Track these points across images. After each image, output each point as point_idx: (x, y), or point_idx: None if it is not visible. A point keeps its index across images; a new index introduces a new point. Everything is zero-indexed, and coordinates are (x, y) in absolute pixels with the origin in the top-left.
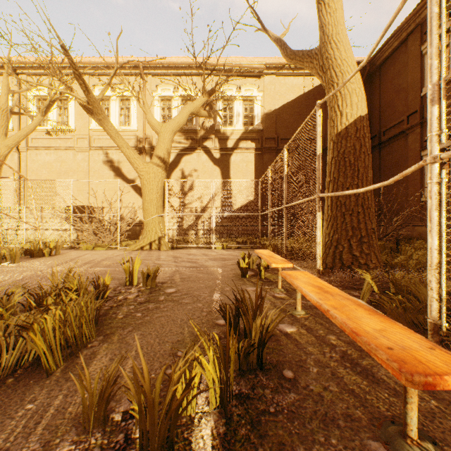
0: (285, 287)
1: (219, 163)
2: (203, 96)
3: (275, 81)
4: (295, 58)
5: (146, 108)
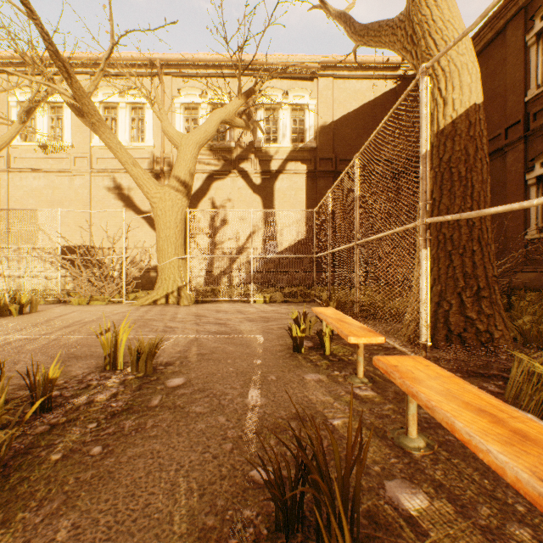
0: (367, 372)
1: (260, 191)
2: (238, 97)
3: (333, 85)
4: (368, 33)
5: (161, 114)
